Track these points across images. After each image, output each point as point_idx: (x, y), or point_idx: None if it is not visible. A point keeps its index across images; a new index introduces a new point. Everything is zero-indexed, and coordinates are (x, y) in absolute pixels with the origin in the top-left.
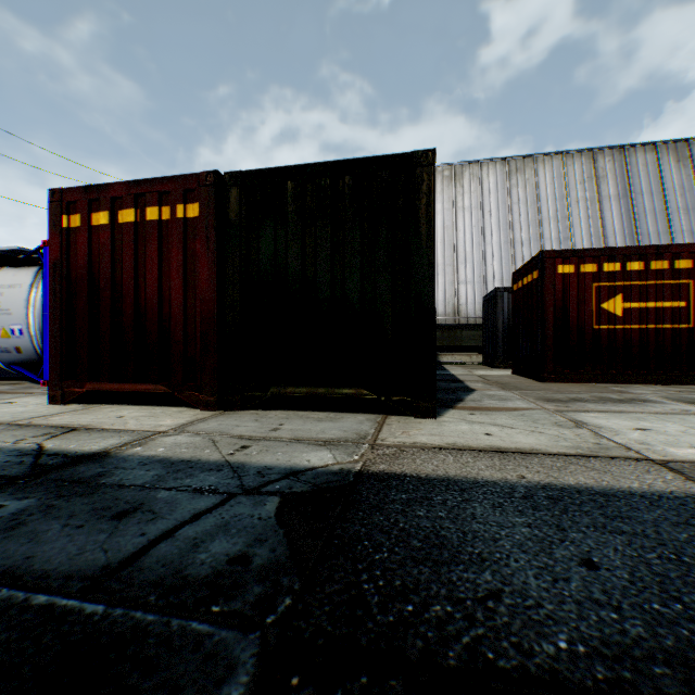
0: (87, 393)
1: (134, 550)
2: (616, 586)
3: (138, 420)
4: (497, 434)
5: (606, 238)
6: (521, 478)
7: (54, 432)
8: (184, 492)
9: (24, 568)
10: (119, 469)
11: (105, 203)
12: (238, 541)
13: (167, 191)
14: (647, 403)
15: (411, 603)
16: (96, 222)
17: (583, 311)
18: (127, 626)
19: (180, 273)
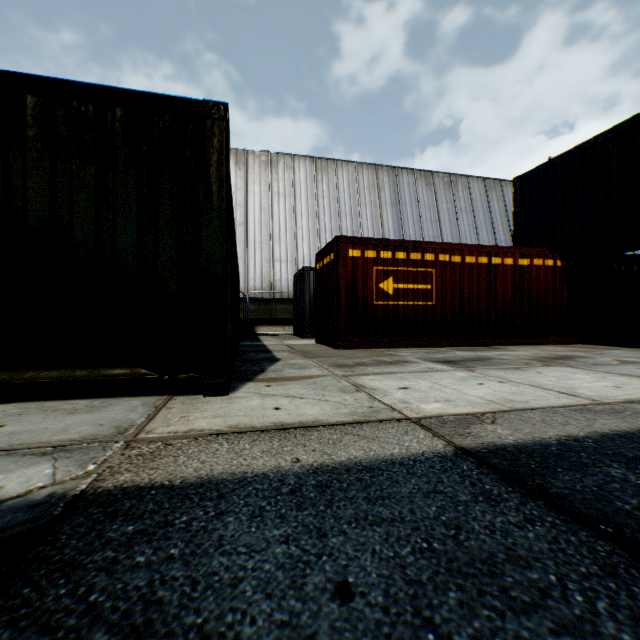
0: None
1: None
2: (369, 627)
3: None
4: (286, 407)
5: (385, 235)
6: (296, 462)
7: None
8: None
9: None
10: None
11: None
12: None
13: None
14: (409, 363)
15: None
16: None
17: (368, 289)
18: None
19: None
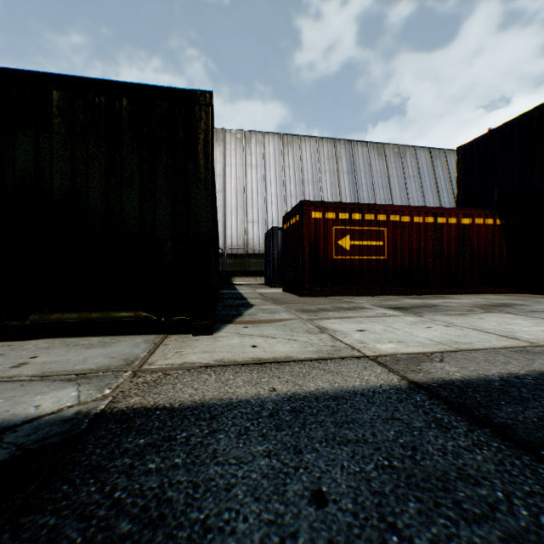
0: None
1: None
2: (342, 528)
3: None
4: (262, 345)
5: (342, 199)
6: (273, 391)
7: None
8: None
9: None
10: None
11: None
12: None
13: None
14: (364, 309)
15: None
16: None
17: (328, 245)
18: None
19: None
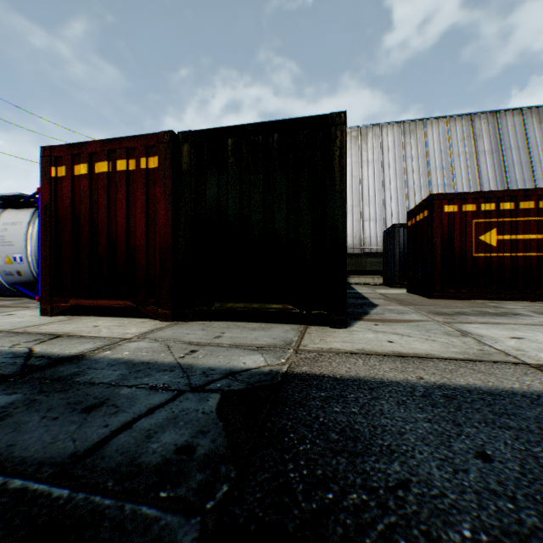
0: (71, 307)
1: (98, 439)
2: (509, 478)
3: (109, 329)
4: (398, 342)
5: (482, 184)
6: (420, 379)
7: (43, 338)
8: (142, 389)
9: (6, 455)
10: (92, 369)
11: (85, 157)
12: (184, 432)
13: (133, 147)
14: (519, 316)
15: (331, 491)
16: (77, 172)
17: (465, 242)
18: (87, 509)
19: (143, 212)
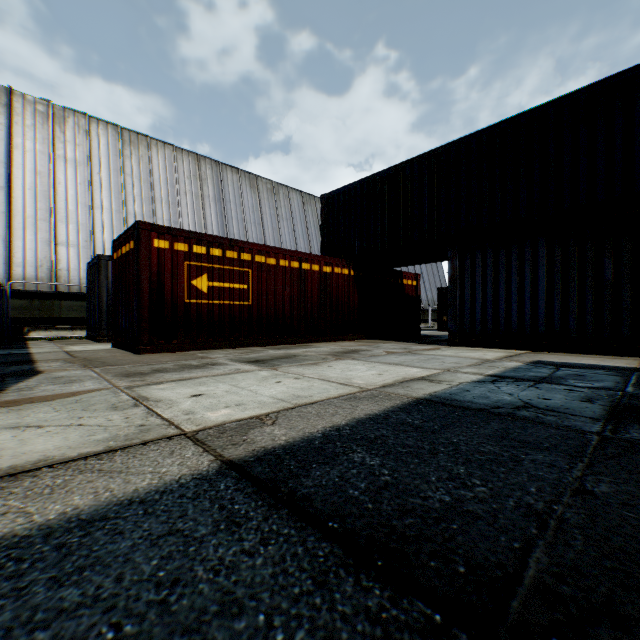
0: None
1: None
2: None
3: None
4: (2, 446)
5: (207, 230)
6: None
7: None
8: None
9: None
10: None
11: None
12: None
13: None
14: (217, 366)
15: None
16: None
17: (178, 285)
18: None
19: None
